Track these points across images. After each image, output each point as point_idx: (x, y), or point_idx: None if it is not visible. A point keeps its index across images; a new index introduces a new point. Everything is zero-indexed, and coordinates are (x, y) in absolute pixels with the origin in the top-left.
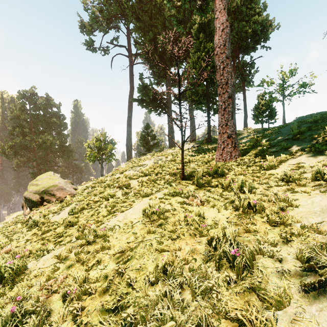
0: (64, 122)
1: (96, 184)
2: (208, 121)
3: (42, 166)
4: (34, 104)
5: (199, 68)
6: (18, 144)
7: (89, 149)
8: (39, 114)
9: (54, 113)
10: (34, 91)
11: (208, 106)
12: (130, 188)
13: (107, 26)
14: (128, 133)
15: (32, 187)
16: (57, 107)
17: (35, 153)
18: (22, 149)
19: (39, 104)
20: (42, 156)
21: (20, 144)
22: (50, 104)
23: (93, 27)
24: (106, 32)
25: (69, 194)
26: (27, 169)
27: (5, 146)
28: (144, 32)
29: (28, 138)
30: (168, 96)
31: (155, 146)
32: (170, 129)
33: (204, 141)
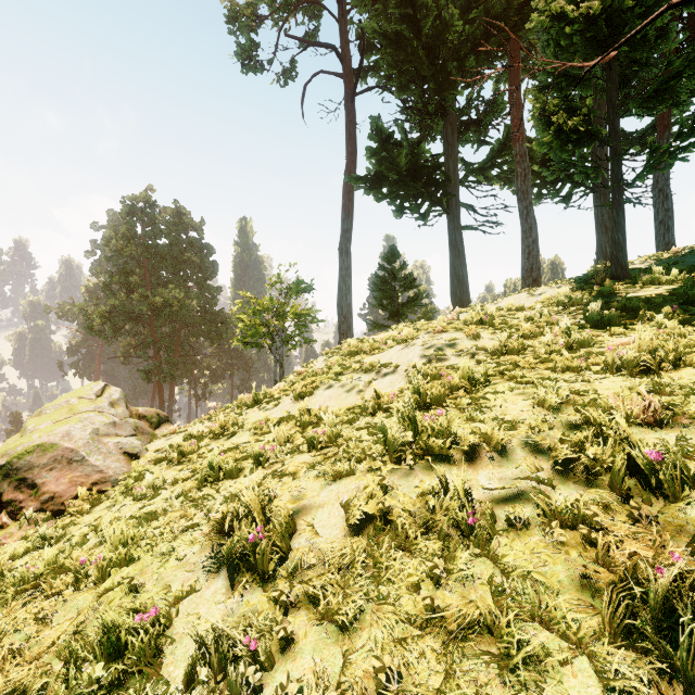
0: (212, 261)
1: (204, 438)
2: (617, 204)
3: (163, 355)
4: (151, 226)
5: (590, 1)
6: (119, 310)
7: (244, 315)
8: (158, 244)
9: (191, 241)
10: (150, 197)
11: (615, 149)
12: (280, 571)
13: (288, 1)
14: (342, 272)
15: (11, 438)
16: (196, 227)
17: (153, 328)
18: (129, 320)
19: (158, 223)
20: (166, 334)
21: (123, 310)
22: (184, 223)
23: (254, 6)
24: (286, 18)
25: (95, 484)
26: (144, 361)
27: (94, 314)
28: (383, 3)
29: (137, 296)
30: (449, 165)
31: (413, 306)
32: (457, 256)
33: (599, 276)
